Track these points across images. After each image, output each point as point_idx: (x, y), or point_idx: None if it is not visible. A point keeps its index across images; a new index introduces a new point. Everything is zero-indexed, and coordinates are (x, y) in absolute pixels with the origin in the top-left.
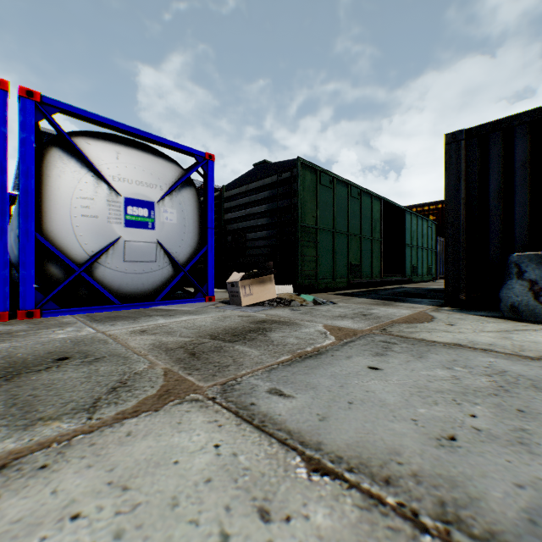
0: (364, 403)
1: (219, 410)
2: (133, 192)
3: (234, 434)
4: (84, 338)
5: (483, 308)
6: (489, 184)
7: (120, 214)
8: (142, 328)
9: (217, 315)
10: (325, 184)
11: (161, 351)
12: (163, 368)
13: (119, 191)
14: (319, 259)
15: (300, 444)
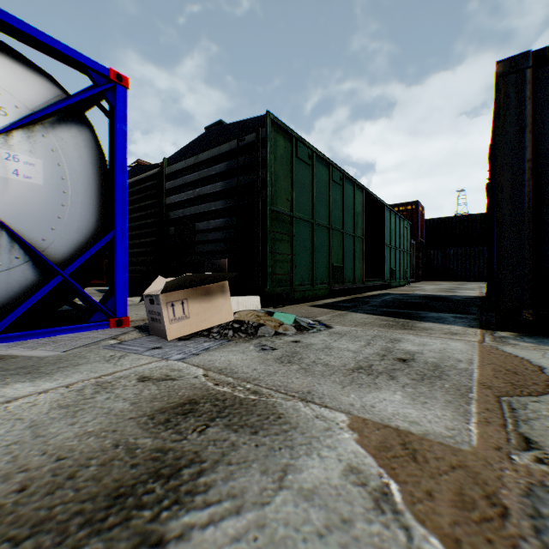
0: None
1: None
2: None
3: None
4: None
5: None
6: None
7: None
8: None
9: (89, 377)
10: (303, 158)
11: None
12: None
13: None
14: (295, 258)
15: None
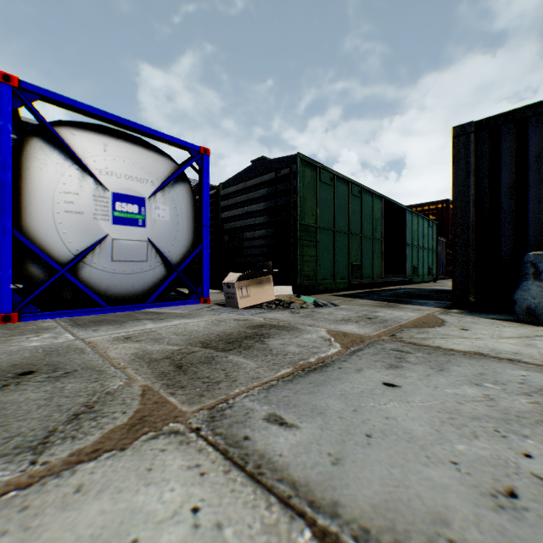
0: (386, 436)
1: (203, 447)
2: (122, 187)
3: (220, 487)
4: (59, 346)
5: (493, 311)
6: (501, 179)
7: (108, 210)
8: (127, 334)
9: (211, 319)
10: (325, 181)
11: (143, 362)
12: (141, 386)
13: (107, 186)
14: (319, 259)
15: (309, 505)
